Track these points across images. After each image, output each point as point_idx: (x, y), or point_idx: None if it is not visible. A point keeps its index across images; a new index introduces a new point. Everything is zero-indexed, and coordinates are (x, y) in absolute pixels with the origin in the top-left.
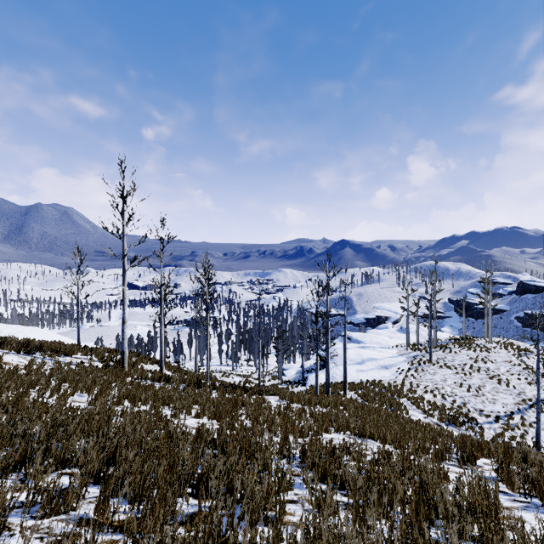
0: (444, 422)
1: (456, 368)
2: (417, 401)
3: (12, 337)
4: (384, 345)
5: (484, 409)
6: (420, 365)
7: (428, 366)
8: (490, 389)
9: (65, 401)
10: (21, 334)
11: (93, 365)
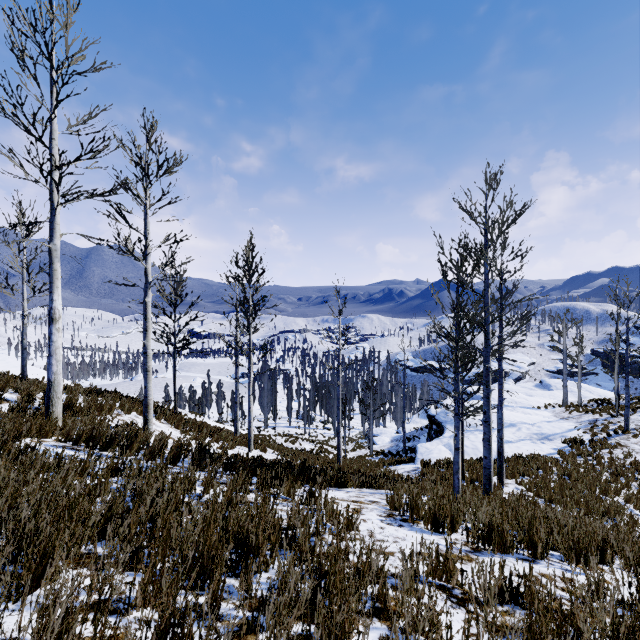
0: None
1: None
2: None
3: None
4: (523, 405)
5: None
6: (609, 437)
7: (626, 439)
8: None
9: None
10: None
11: None
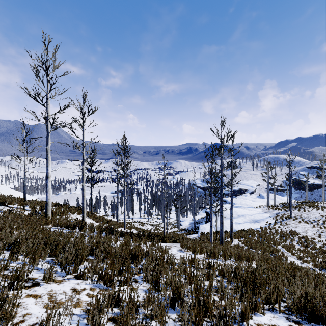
0: (319, 267)
1: (312, 223)
2: (290, 249)
3: None
4: (250, 206)
5: None
6: (283, 220)
7: (290, 221)
8: None
9: None
10: None
11: (22, 213)
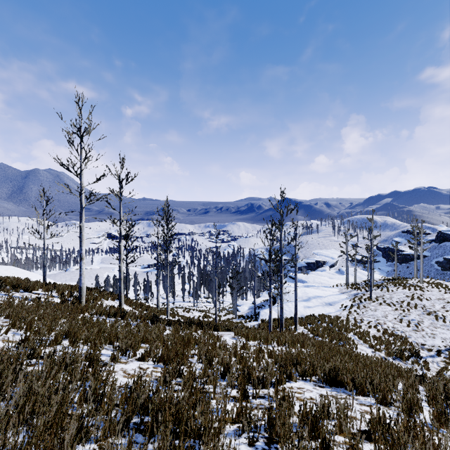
0: (392, 356)
1: (395, 305)
2: (364, 336)
3: None
4: (326, 285)
5: (425, 343)
6: (361, 302)
7: (369, 303)
8: (429, 325)
9: None
10: None
11: (51, 300)
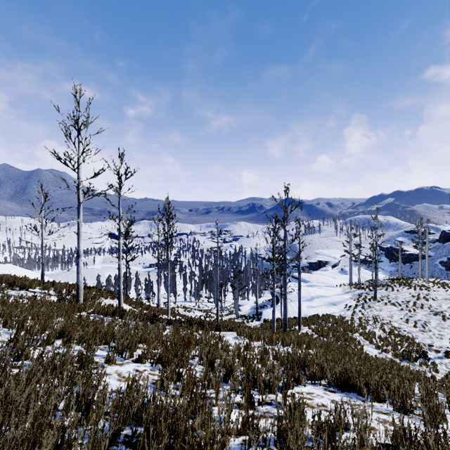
0: (399, 357)
1: (401, 305)
2: (369, 336)
3: None
4: (329, 284)
5: (433, 344)
6: (366, 302)
7: (374, 303)
8: (436, 325)
9: None
10: None
11: (47, 298)
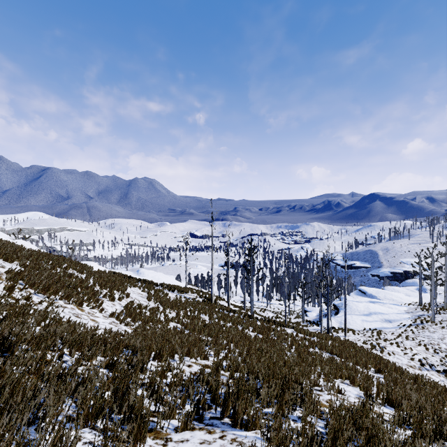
0: (426, 368)
1: None
2: (406, 350)
3: (163, 282)
4: (397, 302)
5: None
6: (422, 324)
7: (430, 325)
8: None
9: (200, 317)
10: (157, 277)
11: (197, 299)
